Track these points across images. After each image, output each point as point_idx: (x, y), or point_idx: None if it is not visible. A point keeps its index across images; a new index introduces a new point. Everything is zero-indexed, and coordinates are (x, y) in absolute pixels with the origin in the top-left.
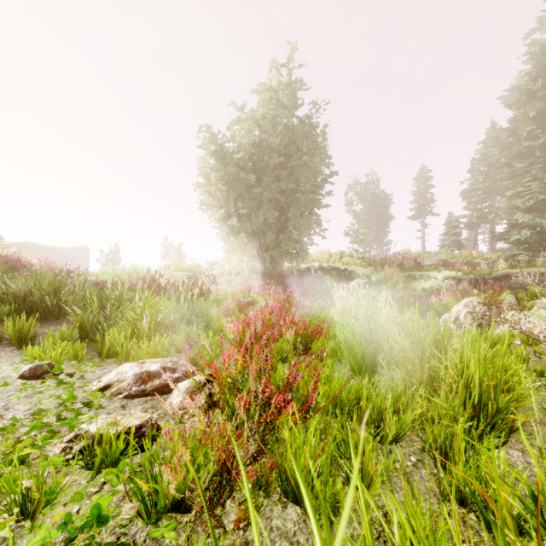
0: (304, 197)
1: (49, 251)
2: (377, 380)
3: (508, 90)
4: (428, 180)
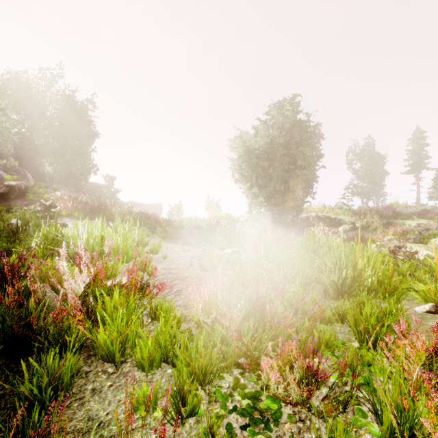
0: (300, 173)
1: (142, 206)
2: None
3: None
4: (423, 139)
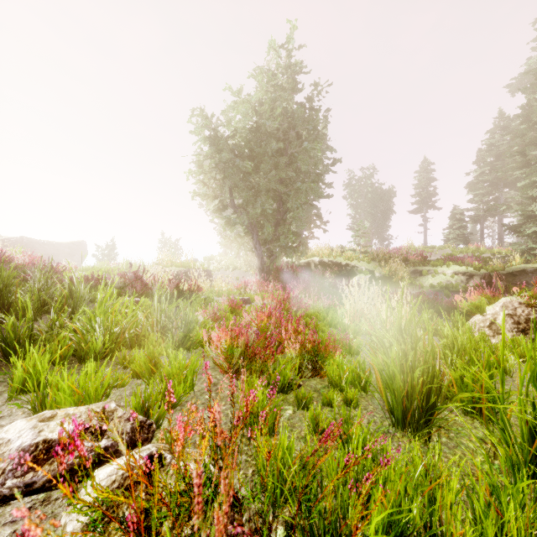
0: (305, 186)
1: (45, 246)
2: (437, 435)
3: (515, 78)
4: (430, 173)
